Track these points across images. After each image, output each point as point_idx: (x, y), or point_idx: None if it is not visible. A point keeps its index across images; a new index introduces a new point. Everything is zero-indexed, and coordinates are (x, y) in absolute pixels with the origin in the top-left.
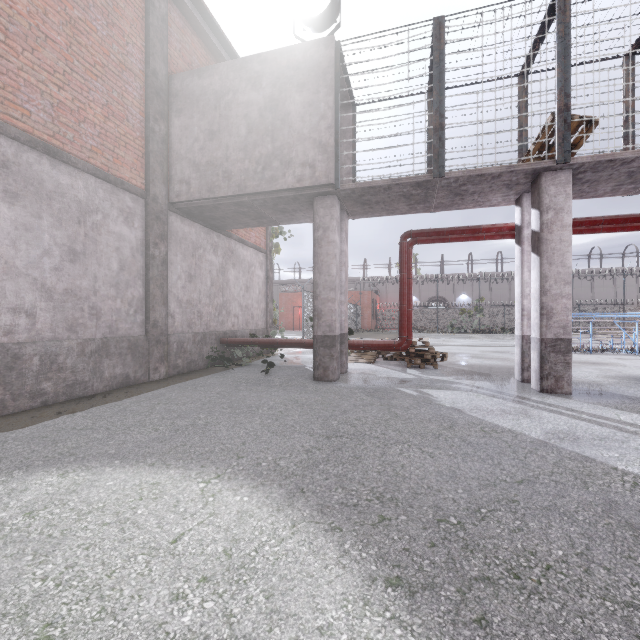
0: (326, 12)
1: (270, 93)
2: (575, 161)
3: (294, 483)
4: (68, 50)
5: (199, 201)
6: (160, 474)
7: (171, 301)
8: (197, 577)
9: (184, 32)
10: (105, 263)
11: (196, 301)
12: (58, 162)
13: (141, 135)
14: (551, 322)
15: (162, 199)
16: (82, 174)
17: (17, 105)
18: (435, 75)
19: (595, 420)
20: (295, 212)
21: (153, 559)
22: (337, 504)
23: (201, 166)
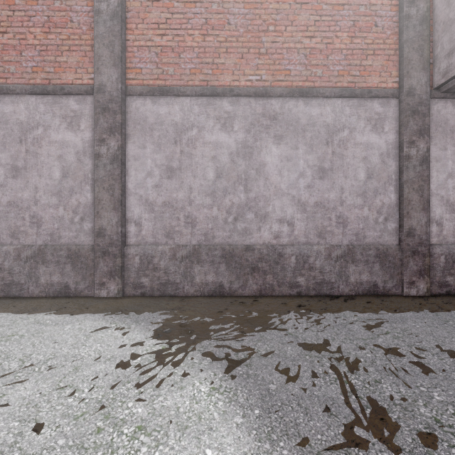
0: None
1: None
2: None
3: None
4: (318, 2)
5: None
6: None
7: (436, 205)
8: None
9: None
10: (351, 174)
11: None
12: (310, 99)
13: (392, 32)
14: None
15: (420, 89)
16: (329, 100)
17: (282, 71)
18: None
19: None
20: None
21: None
22: None
23: None
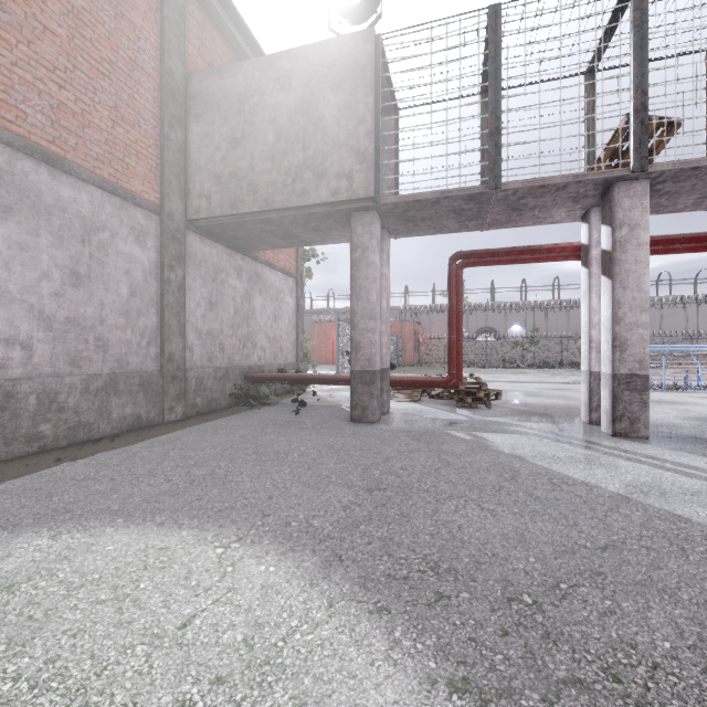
0: (365, 1)
1: (301, 94)
2: (654, 169)
3: (330, 548)
4: (70, 44)
5: (221, 218)
6: (170, 536)
7: (189, 332)
8: (209, 677)
9: (204, 27)
10: (113, 288)
11: (217, 332)
12: (58, 172)
13: (155, 143)
14: (625, 355)
15: (179, 216)
16: (86, 186)
17: (10, 105)
18: (490, 71)
19: (682, 470)
20: (329, 231)
21: (155, 651)
22: (383, 576)
23: (223, 178)
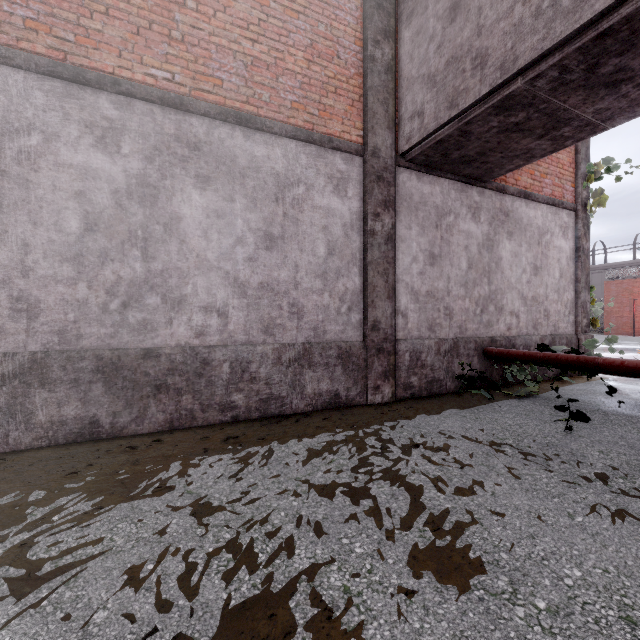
0: None
1: None
2: None
3: None
4: None
5: (436, 134)
6: None
7: (401, 293)
8: None
9: None
10: (309, 248)
11: (442, 292)
12: (252, 132)
13: (357, 72)
14: None
15: (386, 151)
16: (280, 140)
17: (209, 77)
18: None
19: None
20: None
21: None
22: None
23: (438, 75)
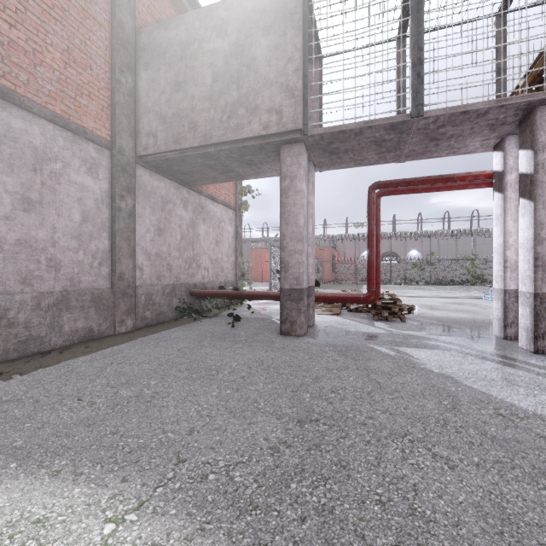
0: None
1: (235, 39)
2: None
3: (252, 529)
4: None
5: (166, 154)
6: (57, 497)
7: (139, 254)
8: None
9: None
10: (65, 214)
11: (165, 254)
12: (9, 104)
13: (106, 86)
14: None
15: (129, 152)
16: (38, 119)
17: None
18: (413, 5)
19: None
20: (262, 164)
21: None
22: None
23: (167, 118)
